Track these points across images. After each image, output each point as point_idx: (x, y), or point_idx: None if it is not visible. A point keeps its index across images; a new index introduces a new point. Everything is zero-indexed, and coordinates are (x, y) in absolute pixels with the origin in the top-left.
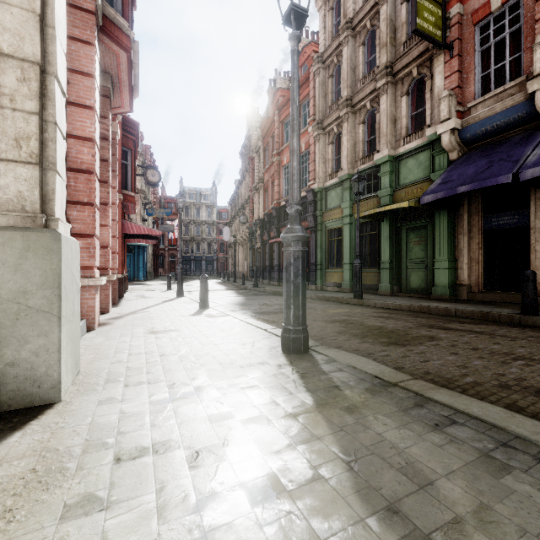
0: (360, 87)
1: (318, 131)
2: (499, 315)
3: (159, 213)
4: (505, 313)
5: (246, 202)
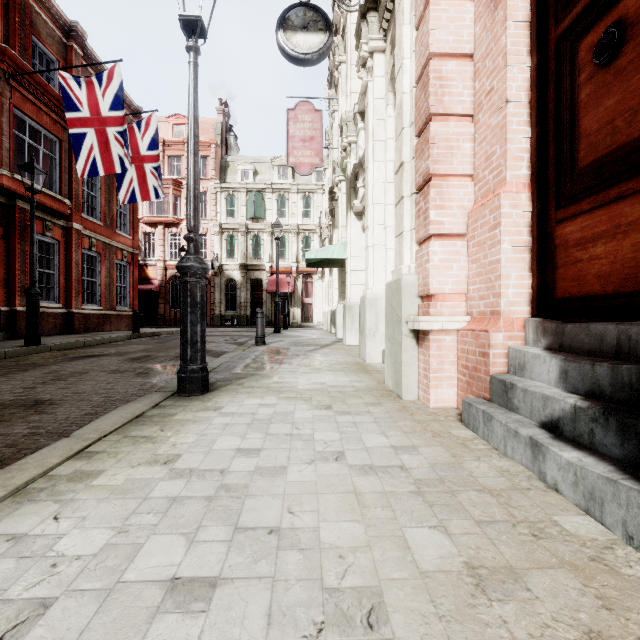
0: None
1: None
2: None
3: None
4: None
5: None
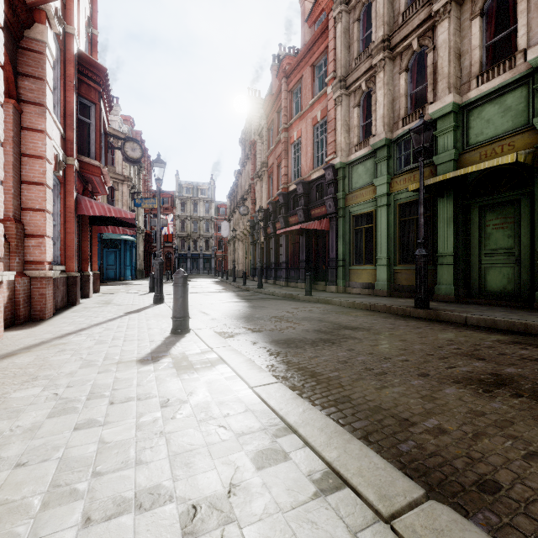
0: (403, 21)
1: (340, 90)
2: None
3: (148, 204)
4: None
5: (247, 193)
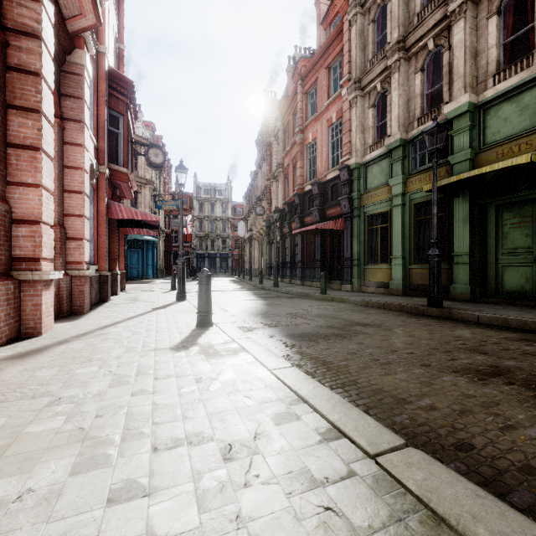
0: (418, 22)
1: (355, 92)
2: None
3: (168, 206)
4: None
5: (263, 193)
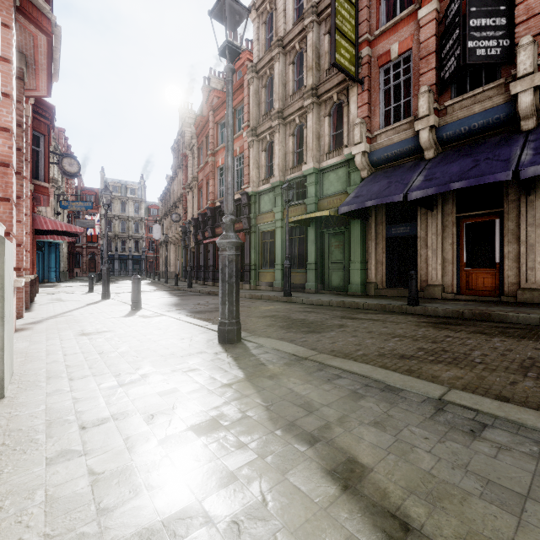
0: (290, 102)
1: (252, 137)
2: (393, 307)
3: (76, 207)
4: (397, 305)
5: (179, 200)
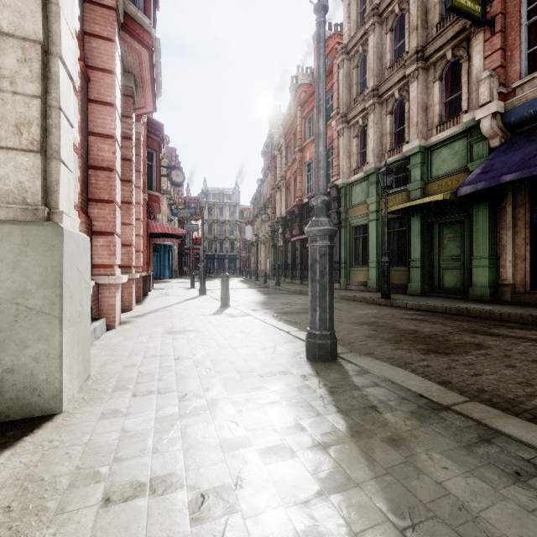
0: (388, 75)
1: (342, 124)
2: None
3: (183, 213)
4: None
5: (268, 201)
